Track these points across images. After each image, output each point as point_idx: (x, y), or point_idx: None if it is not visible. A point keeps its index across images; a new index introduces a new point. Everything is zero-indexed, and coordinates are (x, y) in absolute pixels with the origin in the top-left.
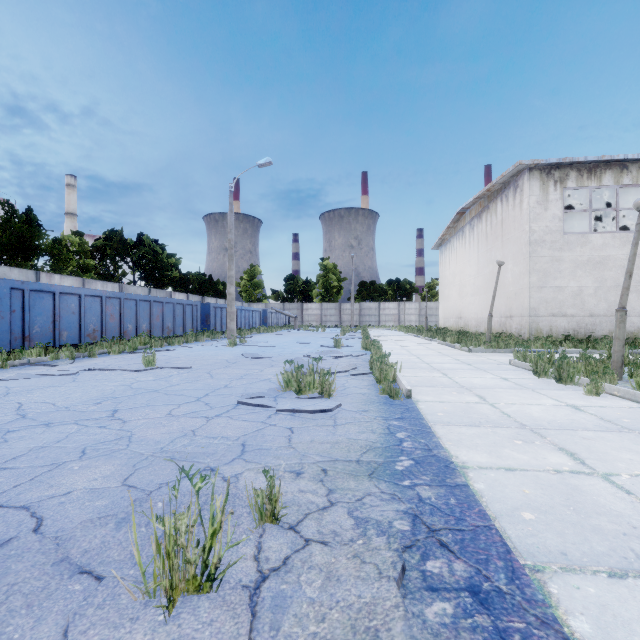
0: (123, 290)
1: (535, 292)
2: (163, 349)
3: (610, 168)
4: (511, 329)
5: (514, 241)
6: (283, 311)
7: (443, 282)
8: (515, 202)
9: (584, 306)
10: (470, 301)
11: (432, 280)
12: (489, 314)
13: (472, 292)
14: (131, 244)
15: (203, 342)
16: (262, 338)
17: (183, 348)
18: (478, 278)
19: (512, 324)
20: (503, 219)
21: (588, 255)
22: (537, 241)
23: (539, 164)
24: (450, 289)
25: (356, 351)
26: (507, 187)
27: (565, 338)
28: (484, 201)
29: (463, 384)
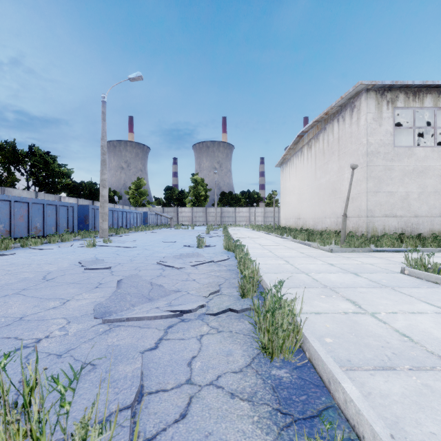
0: (5, 193)
1: (371, 196)
2: (2, 253)
3: (430, 93)
4: (348, 228)
5: (351, 153)
6: (161, 213)
7: (284, 191)
8: (352, 120)
9: (410, 208)
10: (308, 205)
11: (272, 192)
12: (344, 214)
13: (310, 198)
14: (24, 154)
15: (69, 242)
16: (135, 236)
17: (30, 251)
18: (315, 187)
19: (349, 223)
20: (340, 136)
21: (413, 165)
22: (373, 152)
23: (376, 85)
24: (290, 196)
25: (218, 252)
26: (344, 109)
27: (399, 236)
28: (321, 124)
29: (431, 347)
